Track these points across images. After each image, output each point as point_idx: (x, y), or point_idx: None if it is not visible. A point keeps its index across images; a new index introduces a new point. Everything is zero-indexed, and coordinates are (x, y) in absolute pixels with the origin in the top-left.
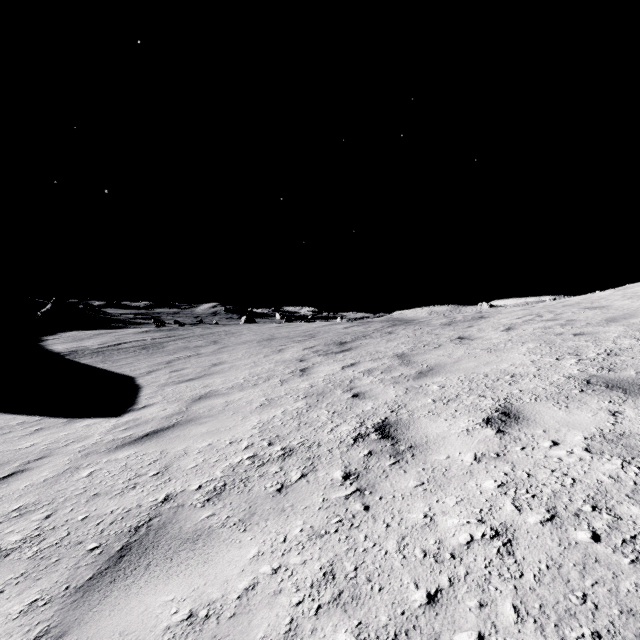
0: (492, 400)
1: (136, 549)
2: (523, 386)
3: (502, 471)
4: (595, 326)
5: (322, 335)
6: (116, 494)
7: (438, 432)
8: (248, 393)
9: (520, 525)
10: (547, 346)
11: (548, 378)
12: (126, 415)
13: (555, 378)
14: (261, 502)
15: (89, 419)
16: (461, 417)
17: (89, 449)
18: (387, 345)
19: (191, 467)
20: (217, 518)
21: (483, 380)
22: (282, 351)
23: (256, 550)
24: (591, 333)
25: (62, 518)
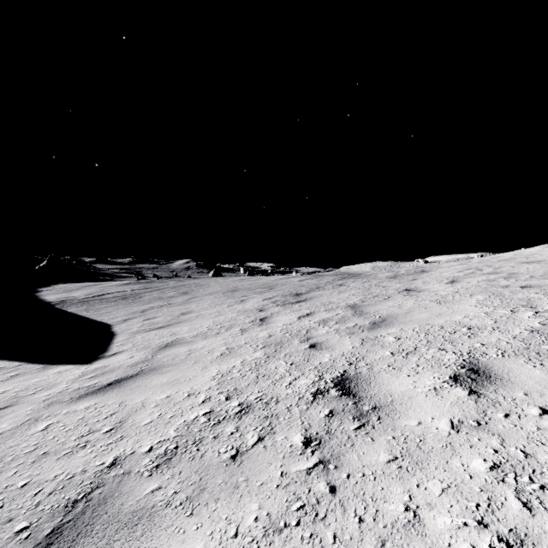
0: (454, 354)
1: (66, 534)
2: (484, 339)
3: (490, 446)
4: (540, 279)
5: (280, 287)
6: (64, 454)
7: (403, 390)
8: (210, 342)
9: (539, 536)
10: (497, 298)
11: (509, 331)
12: (96, 362)
13: (517, 331)
14: (213, 473)
15: (62, 366)
16: (425, 373)
17: (53, 398)
18: (339, 296)
19: (145, 423)
20: (163, 493)
21: (439, 332)
22: (244, 301)
23: (201, 547)
24: (539, 285)
25: (2, 483)
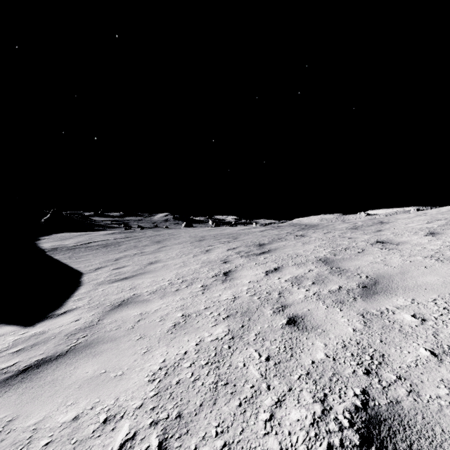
0: None
1: None
2: None
3: None
4: None
5: (243, 237)
6: None
7: None
8: (167, 302)
9: None
10: None
11: None
12: (39, 324)
13: None
14: None
15: (5, 326)
16: None
17: None
18: (305, 248)
19: None
20: None
21: None
22: (209, 251)
23: None
24: None
25: None
